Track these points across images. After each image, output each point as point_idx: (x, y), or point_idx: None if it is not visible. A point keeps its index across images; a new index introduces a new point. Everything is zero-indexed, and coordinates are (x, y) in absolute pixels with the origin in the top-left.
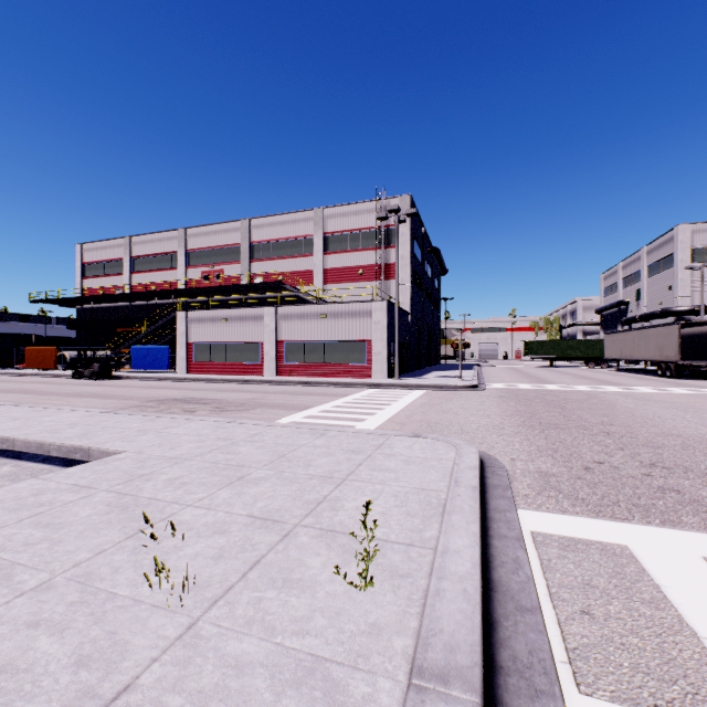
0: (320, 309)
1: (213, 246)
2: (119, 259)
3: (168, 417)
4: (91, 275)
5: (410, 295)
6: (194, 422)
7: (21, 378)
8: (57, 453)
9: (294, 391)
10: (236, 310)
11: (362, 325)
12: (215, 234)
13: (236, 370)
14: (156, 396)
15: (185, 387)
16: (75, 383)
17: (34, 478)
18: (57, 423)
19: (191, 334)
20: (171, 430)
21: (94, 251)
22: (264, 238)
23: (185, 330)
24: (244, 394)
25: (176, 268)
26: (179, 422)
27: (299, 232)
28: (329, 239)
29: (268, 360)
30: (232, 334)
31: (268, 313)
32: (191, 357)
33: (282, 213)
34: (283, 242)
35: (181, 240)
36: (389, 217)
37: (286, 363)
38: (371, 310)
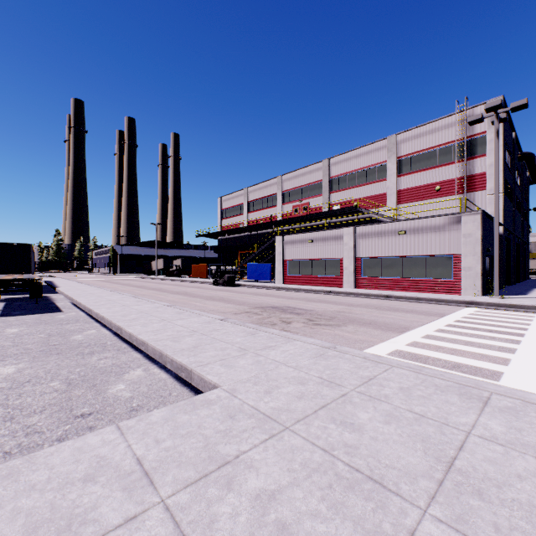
0: (398, 226)
1: (301, 186)
2: (241, 204)
3: (267, 331)
4: (225, 217)
5: (501, 205)
6: (291, 343)
7: (188, 283)
8: (170, 366)
9: (377, 305)
10: (320, 233)
11: (447, 239)
12: (302, 176)
13: (320, 282)
14: (260, 302)
15: (281, 295)
16: (213, 289)
17: (114, 426)
18: (183, 329)
19: (286, 253)
20: (269, 352)
21: (227, 201)
22: (341, 172)
23: (281, 251)
24: (330, 306)
25: (275, 206)
26: (276, 340)
27: (372, 161)
28: (402, 162)
29: (347, 274)
30: (316, 252)
31: (347, 233)
32: (286, 271)
33: (356, 148)
34: (357, 172)
35: (279, 184)
36: (484, 118)
37: (363, 277)
38: (459, 223)
